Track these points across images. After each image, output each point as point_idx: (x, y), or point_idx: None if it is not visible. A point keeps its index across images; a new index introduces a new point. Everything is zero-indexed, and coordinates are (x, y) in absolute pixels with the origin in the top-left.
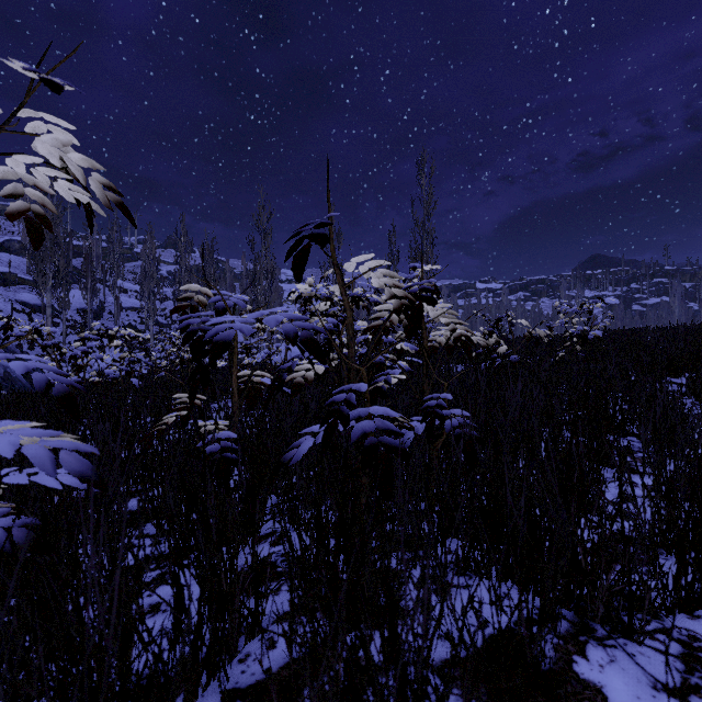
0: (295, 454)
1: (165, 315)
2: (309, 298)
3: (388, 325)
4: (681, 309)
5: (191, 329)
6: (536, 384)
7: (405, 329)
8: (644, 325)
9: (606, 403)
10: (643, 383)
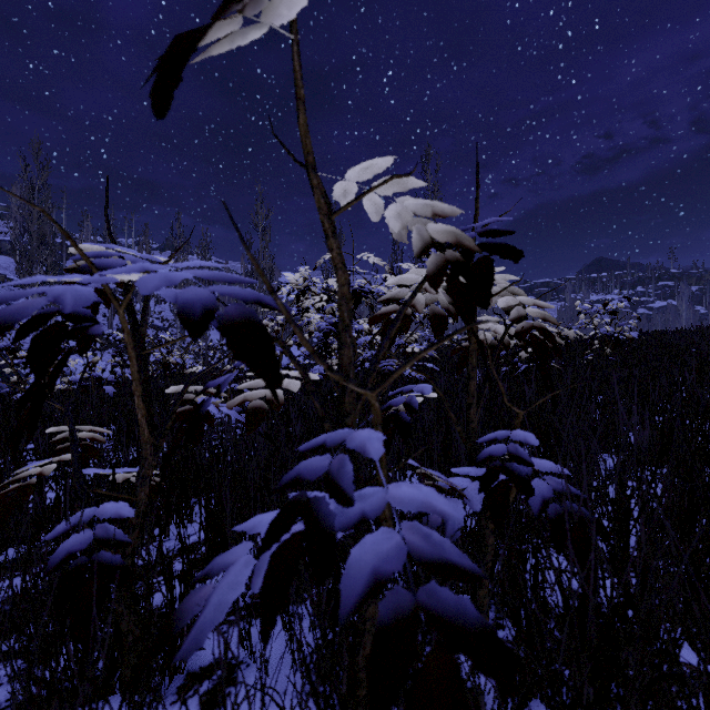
0: (197, 618)
1: (161, 318)
2: (303, 292)
3: (409, 311)
4: (689, 313)
5: (41, 311)
6: (583, 395)
7: (432, 320)
8: (651, 328)
9: (682, 421)
10: (703, 393)
